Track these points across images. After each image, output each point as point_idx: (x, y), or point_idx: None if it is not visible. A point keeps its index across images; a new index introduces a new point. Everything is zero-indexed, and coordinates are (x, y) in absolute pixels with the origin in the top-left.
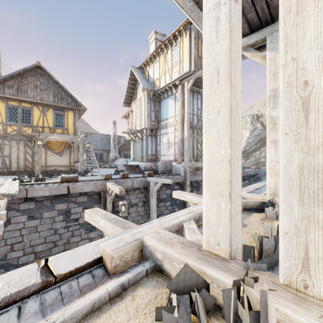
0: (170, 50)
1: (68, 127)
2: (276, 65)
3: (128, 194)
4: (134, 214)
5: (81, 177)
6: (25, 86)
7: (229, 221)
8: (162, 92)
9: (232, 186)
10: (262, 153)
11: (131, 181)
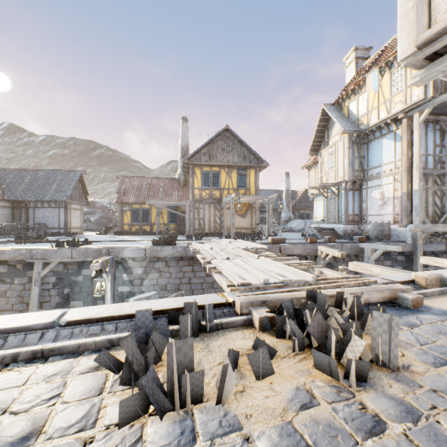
0: (387, 74)
1: (249, 187)
2: None
3: (336, 261)
4: None
5: None
6: (215, 150)
7: None
8: (371, 131)
9: None
10: None
11: (340, 246)
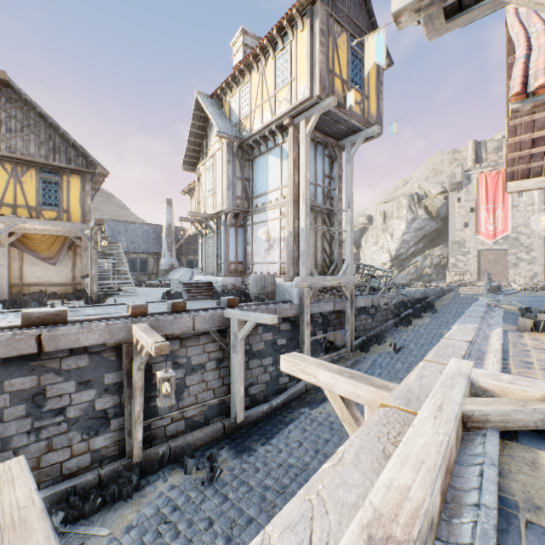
0: (271, 59)
1: (69, 207)
2: None
3: (184, 346)
4: (197, 387)
5: (87, 308)
6: None
7: None
8: (256, 142)
9: None
10: (427, 259)
11: (192, 318)
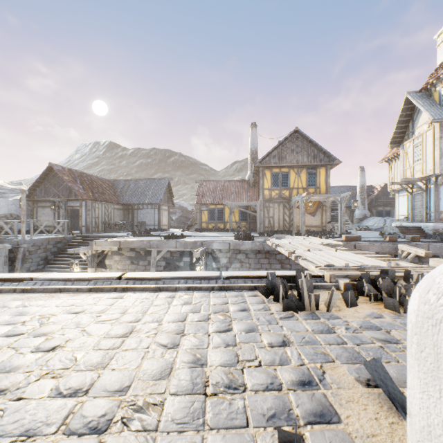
0: None
1: (319, 185)
2: None
3: (420, 261)
4: None
5: None
6: (284, 152)
7: None
8: None
9: None
10: None
11: (426, 246)
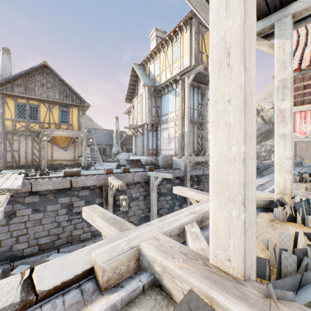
0: (170, 46)
1: (72, 123)
2: (285, 53)
3: (129, 188)
4: (135, 208)
5: (84, 171)
6: (33, 84)
7: (243, 233)
8: (162, 88)
9: (247, 191)
10: (263, 147)
11: (132, 175)
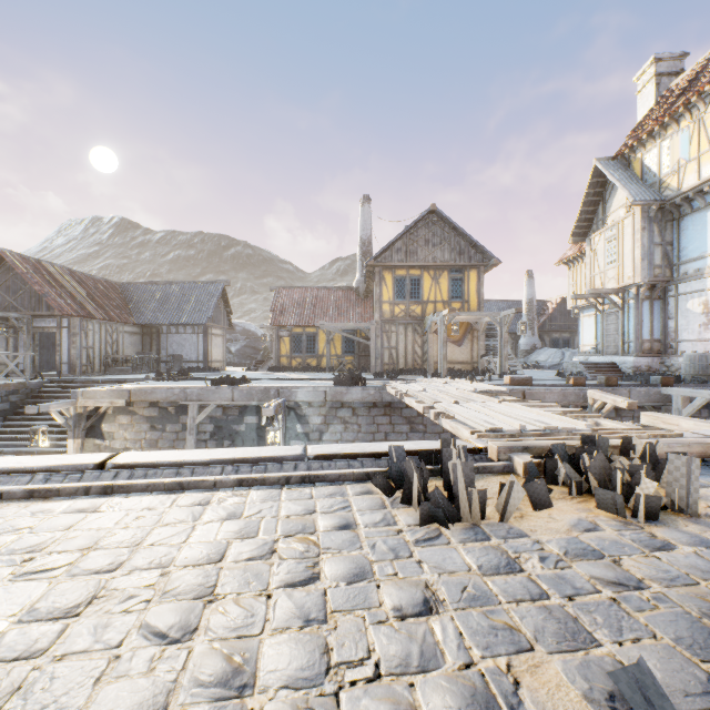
0: None
1: (468, 298)
2: None
3: (619, 415)
4: None
5: None
6: (415, 244)
7: None
8: (685, 199)
9: None
10: None
11: (627, 392)
